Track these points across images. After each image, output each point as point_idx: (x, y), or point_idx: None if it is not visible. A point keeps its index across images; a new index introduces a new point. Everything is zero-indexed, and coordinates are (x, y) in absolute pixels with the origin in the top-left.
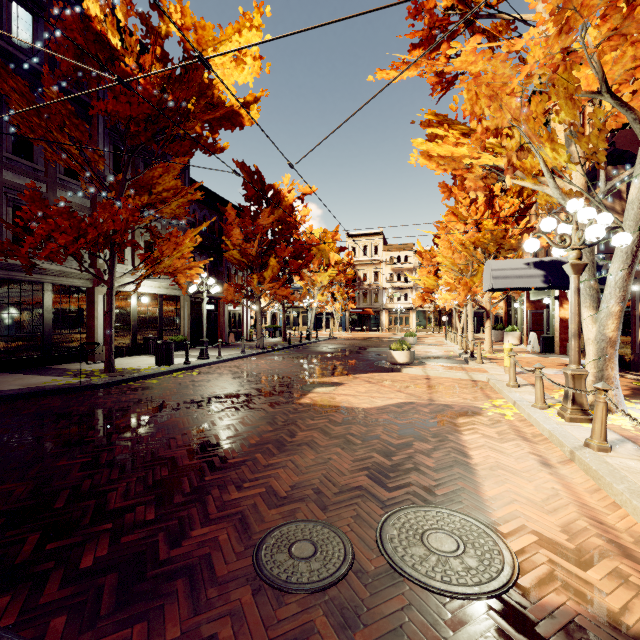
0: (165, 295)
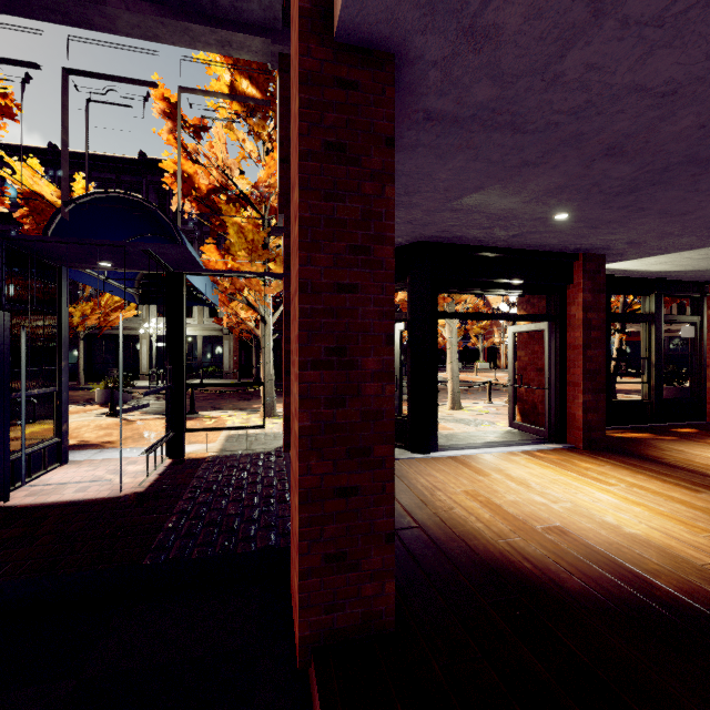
0: (205, 336)
